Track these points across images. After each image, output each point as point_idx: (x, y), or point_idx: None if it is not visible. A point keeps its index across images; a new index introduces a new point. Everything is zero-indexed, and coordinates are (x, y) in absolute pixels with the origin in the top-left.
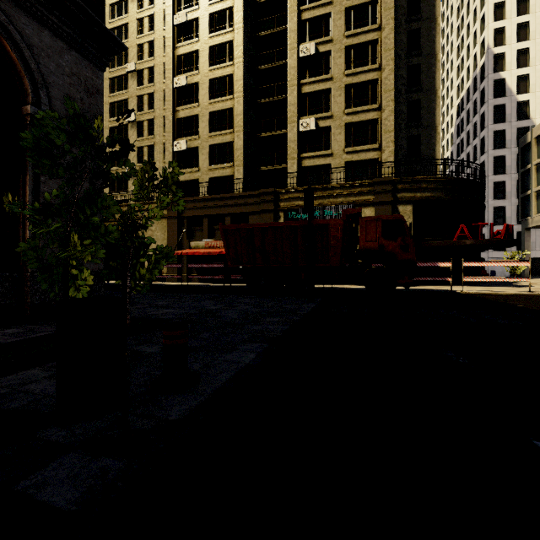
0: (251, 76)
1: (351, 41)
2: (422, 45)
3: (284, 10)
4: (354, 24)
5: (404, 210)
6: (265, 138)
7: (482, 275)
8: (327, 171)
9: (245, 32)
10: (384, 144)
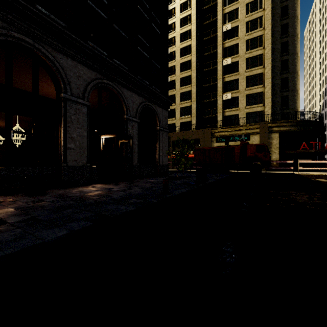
0: (199, 74)
1: (249, 56)
2: (289, 49)
3: (215, 40)
4: (250, 47)
5: (274, 136)
6: (206, 102)
7: (324, 167)
8: (236, 119)
9: (197, 55)
10: (265, 104)
